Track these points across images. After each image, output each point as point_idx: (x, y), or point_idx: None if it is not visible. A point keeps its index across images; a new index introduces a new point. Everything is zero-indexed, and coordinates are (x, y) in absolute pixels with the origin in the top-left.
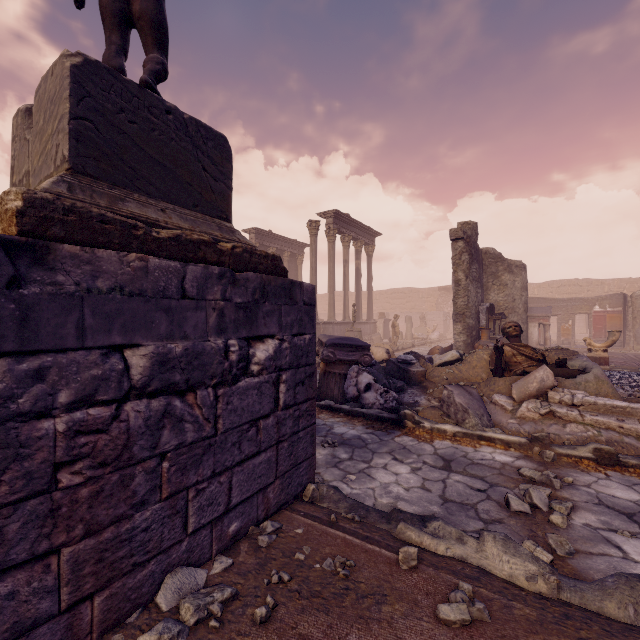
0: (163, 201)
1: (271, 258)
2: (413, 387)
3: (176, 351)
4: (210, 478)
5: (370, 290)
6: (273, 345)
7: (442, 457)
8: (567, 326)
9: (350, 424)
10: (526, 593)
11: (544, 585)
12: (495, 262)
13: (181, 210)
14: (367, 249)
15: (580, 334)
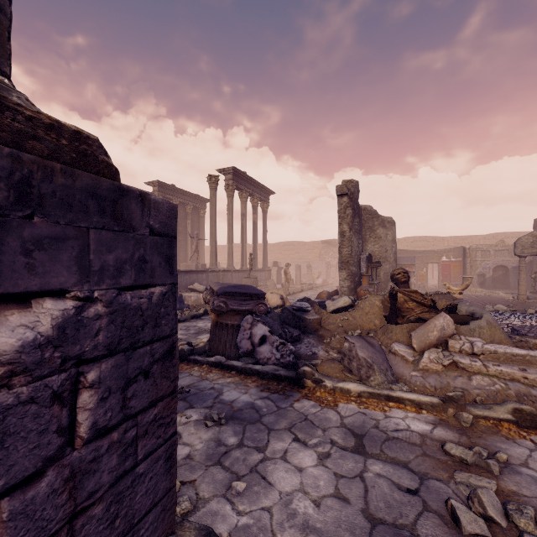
0: None
1: (70, 135)
2: (309, 336)
3: None
4: None
5: (265, 242)
6: (59, 312)
7: (351, 430)
8: (422, 273)
9: (242, 386)
10: None
11: None
12: (372, 218)
13: None
14: (262, 205)
15: (428, 279)
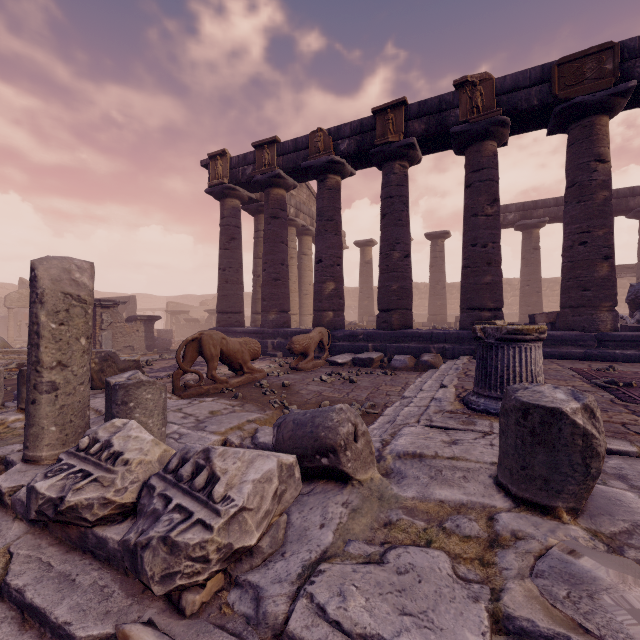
0: None
1: None
2: None
3: None
4: None
5: None
6: None
7: None
8: None
9: None
10: None
11: None
12: None
13: None
14: None
15: None
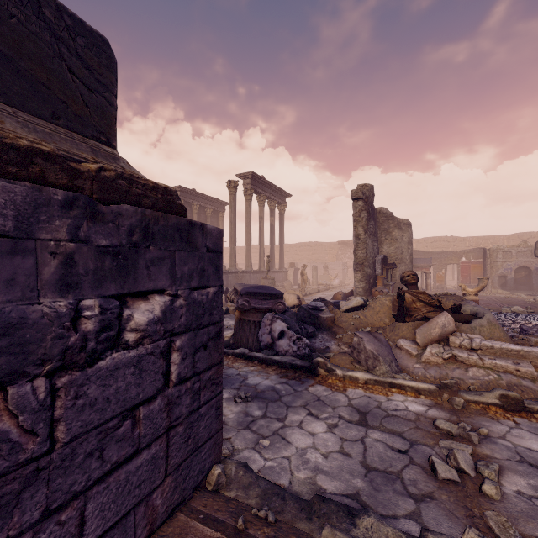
0: None
1: (162, 191)
2: (323, 332)
3: None
4: (40, 521)
5: (282, 243)
6: (162, 303)
7: (357, 409)
8: (441, 274)
9: (264, 373)
10: None
11: None
12: (387, 220)
13: (28, 117)
14: (279, 208)
15: (448, 280)
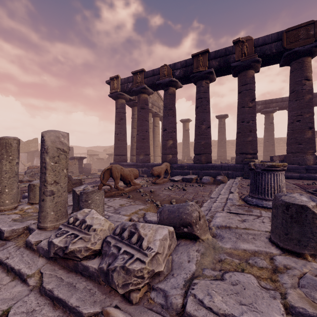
0: None
1: None
2: None
3: None
4: None
5: None
6: None
7: None
8: None
9: None
10: None
11: None
12: None
13: None
14: None
15: None
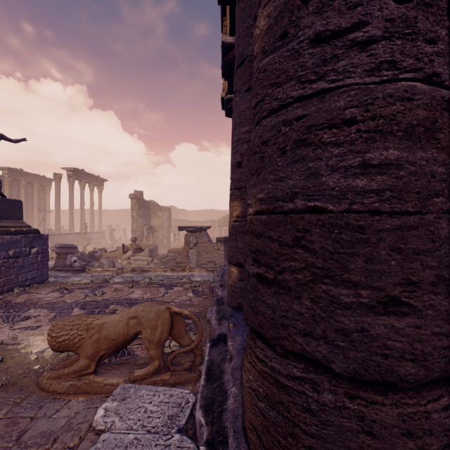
0: (7, 220)
1: (36, 230)
2: (96, 260)
3: (17, 251)
4: (23, 273)
5: (100, 213)
6: (37, 249)
7: (92, 275)
8: None
9: (66, 273)
10: (86, 283)
11: (89, 281)
12: (155, 207)
13: (11, 221)
14: (98, 188)
15: None
